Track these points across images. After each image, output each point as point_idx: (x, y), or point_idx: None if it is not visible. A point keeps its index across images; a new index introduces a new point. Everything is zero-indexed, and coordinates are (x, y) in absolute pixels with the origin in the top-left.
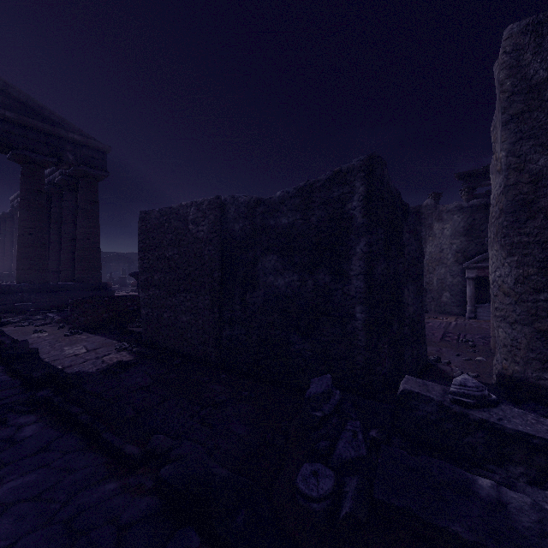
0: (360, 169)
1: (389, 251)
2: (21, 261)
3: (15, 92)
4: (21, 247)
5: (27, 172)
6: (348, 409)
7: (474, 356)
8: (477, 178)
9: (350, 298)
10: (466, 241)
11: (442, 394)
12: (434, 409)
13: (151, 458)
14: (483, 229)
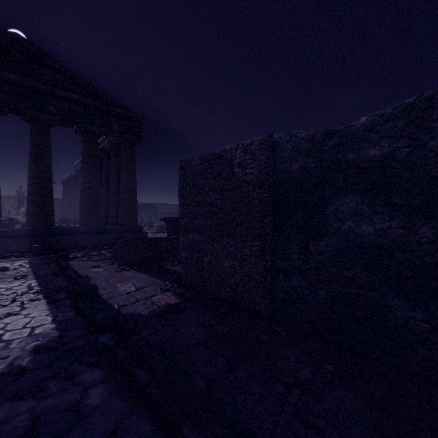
0: None
1: None
2: (82, 209)
3: (79, 79)
4: (82, 198)
5: (86, 140)
6: None
7: None
8: None
9: None
10: None
11: None
12: None
13: None
14: None
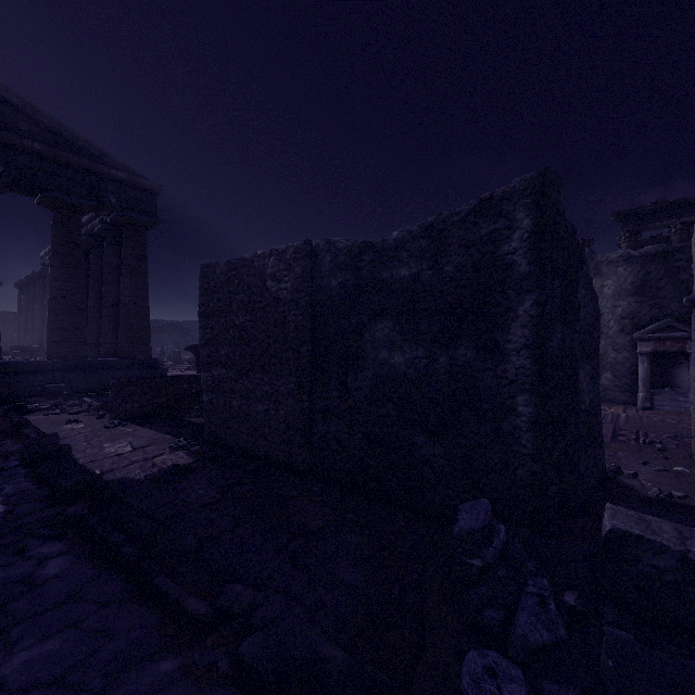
0: (525, 192)
1: (564, 314)
2: (53, 331)
3: (46, 119)
4: (53, 314)
5: (60, 219)
6: (520, 555)
7: (669, 465)
8: (642, 219)
9: (507, 383)
10: (636, 302)
11: (678, 538)
12: (671, 565)
13: (225, 620)
14: (661, 285)
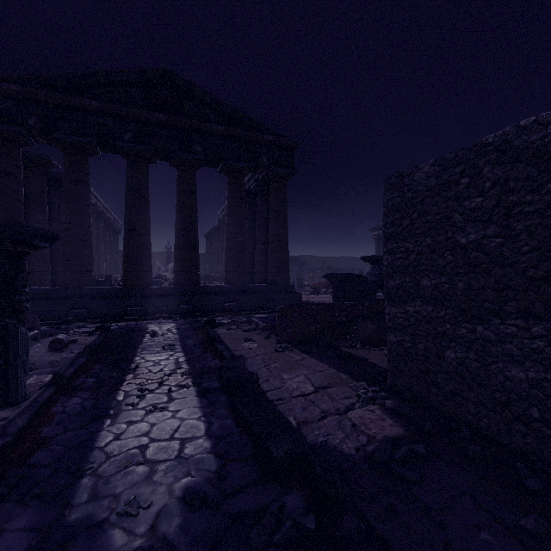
0: None
1: None
2: (228, 264)
3: (224, 107)
4: (228, 251)
5: (232, 181)
6: None
7: None
8: None
9: None
10: None
11: None
12: None
13: None
14: None
